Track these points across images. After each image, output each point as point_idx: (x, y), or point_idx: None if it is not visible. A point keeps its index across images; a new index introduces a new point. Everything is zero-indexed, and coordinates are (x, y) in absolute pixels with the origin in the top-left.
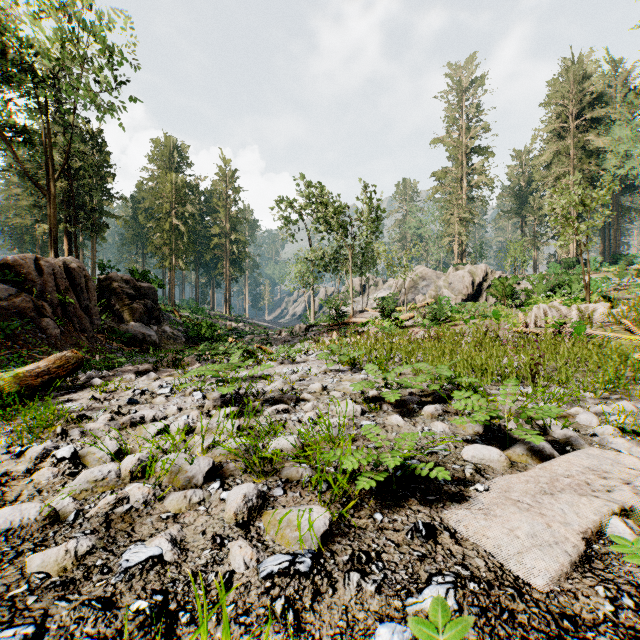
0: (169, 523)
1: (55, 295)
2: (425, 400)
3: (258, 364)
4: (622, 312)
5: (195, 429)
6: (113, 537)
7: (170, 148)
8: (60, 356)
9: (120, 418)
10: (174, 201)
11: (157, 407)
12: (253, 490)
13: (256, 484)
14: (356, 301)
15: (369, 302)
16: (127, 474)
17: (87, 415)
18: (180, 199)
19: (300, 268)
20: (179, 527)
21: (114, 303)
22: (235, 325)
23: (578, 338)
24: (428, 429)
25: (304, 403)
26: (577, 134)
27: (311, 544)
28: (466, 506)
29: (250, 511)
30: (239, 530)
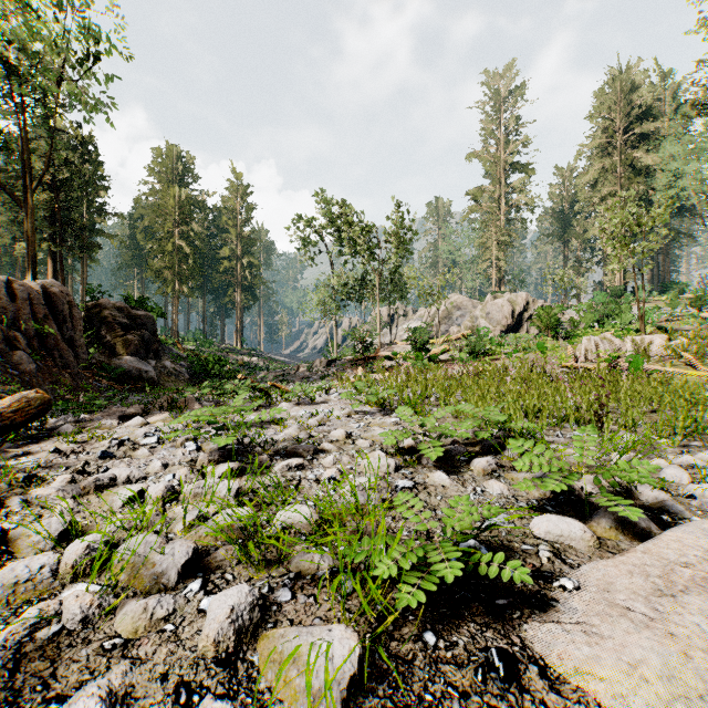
0: (114, 658)
1: (31, 324)
2: (472, 450)
3: (270, 405)
4: (682, 344)
5: (181, 494)
6: (18, 690)
7: (173, 159)
8: (20, 397)
9: (84, 479)
10: (177, 219)
11: (137, 462)
12: (246, 598)
13: (251, 586)
14: (383, 333)
15: (398, 334)
16: (68, 570)
17: (40, 476)
18: (184, 217)
19: (321, 295)
20: (128, 666)
21: (105, 334)
22: (247, 360)
23: (635, 374)
24: (481, 490)
25: (324, 455)
26: (625, 150)
27: (330, 701)
28: (554, 616)
29: (239, 635)
30: (219, 671)
